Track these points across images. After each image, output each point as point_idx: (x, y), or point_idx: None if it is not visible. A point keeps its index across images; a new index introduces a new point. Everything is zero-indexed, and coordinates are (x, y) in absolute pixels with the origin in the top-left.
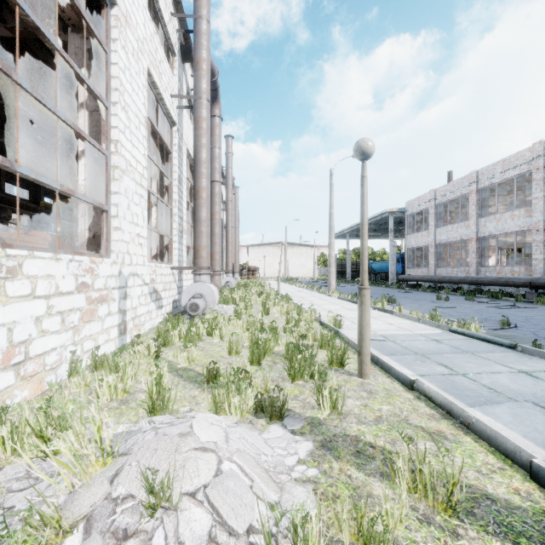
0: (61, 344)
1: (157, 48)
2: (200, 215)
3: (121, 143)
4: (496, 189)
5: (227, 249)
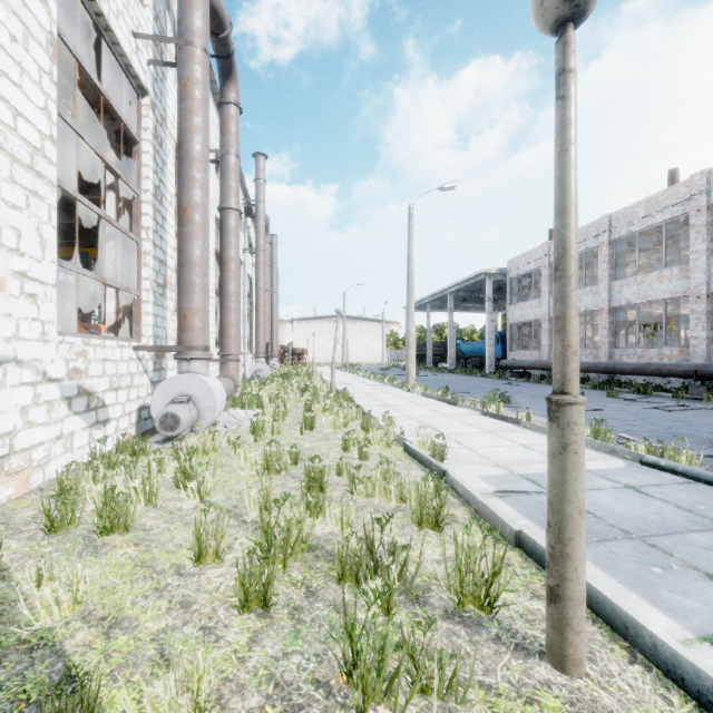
0: None
1: None
2: (189, 254)
3: None
4: (636, 240)
5: (257, 321)
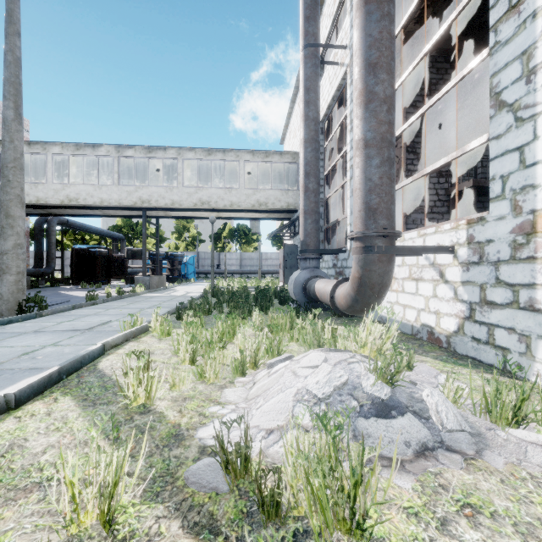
0: None
1: None
2: None
3: None
4: None
5: None
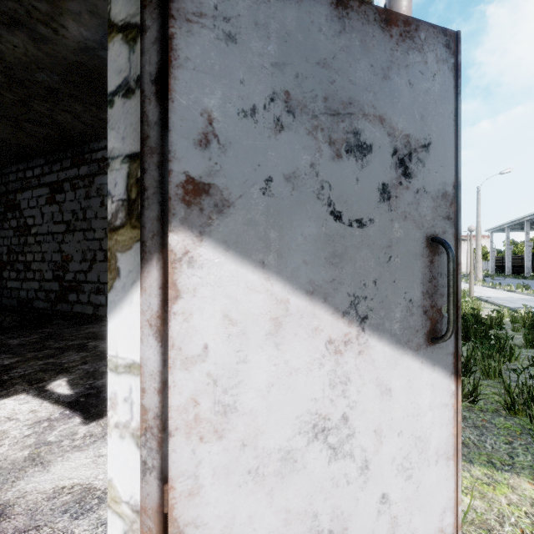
0: None
1: None
2: None
3: None
4: None
5: None
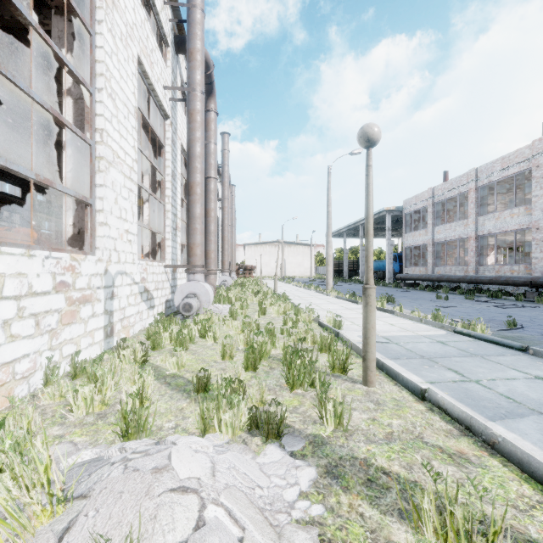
0: (35, 350)
1: (148, 35)
2: (194, 212)
3: (107, 132)
4: (494, 187)
5: (223, 247)
